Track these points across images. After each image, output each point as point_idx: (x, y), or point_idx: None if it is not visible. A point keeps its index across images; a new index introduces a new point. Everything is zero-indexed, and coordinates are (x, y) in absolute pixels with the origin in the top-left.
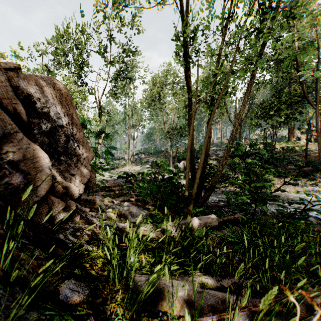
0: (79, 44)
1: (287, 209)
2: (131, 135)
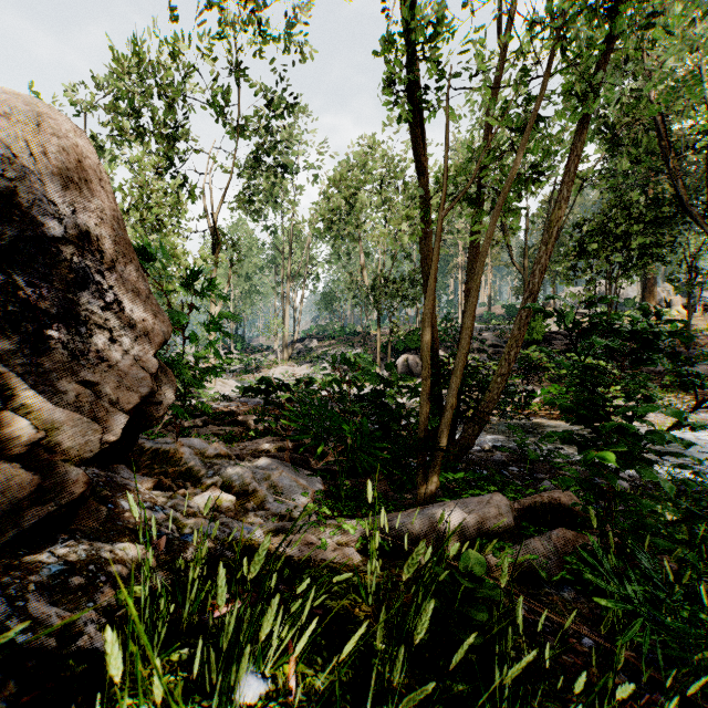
0: (167, 85)
1: (667, 471)
2: (288, 297)
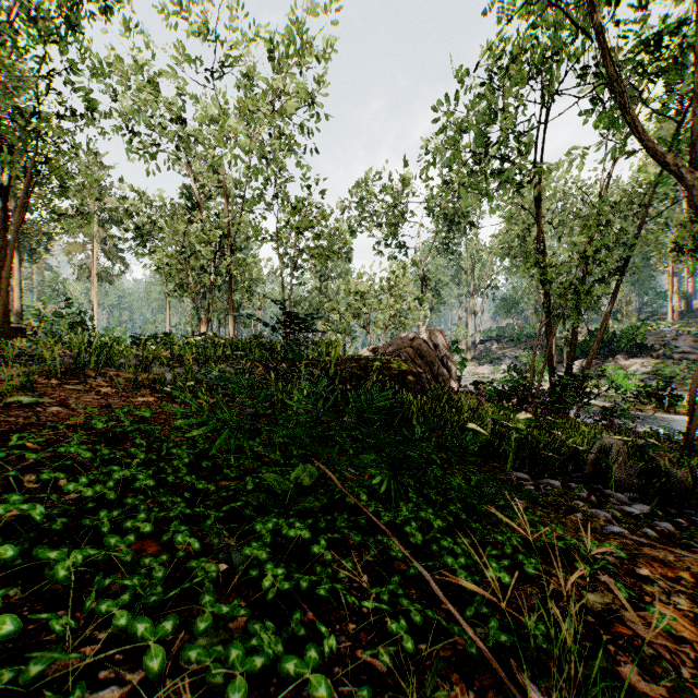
0: (400, 202)
1: None
2: (470, 309)
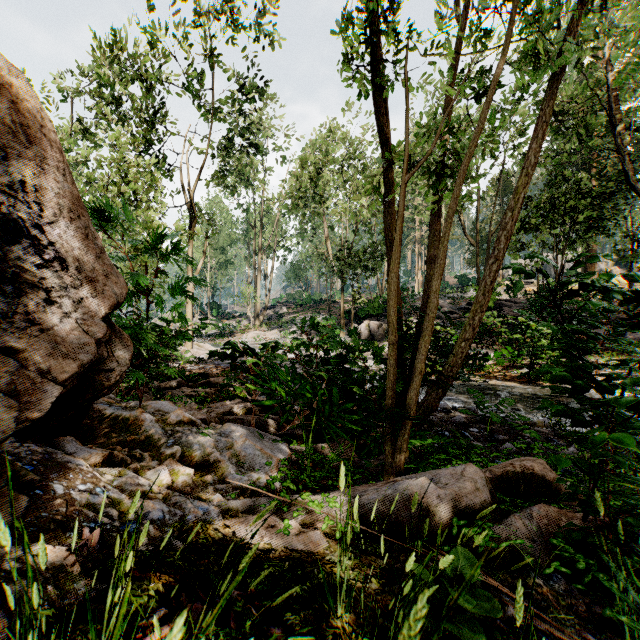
0: (146, 70)
1: None
2: (259, 268)
